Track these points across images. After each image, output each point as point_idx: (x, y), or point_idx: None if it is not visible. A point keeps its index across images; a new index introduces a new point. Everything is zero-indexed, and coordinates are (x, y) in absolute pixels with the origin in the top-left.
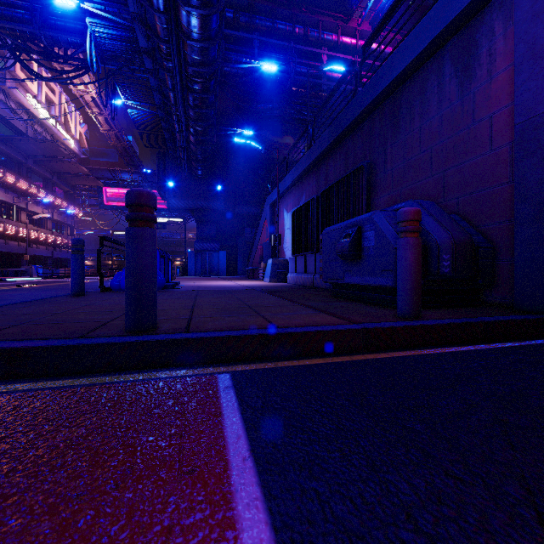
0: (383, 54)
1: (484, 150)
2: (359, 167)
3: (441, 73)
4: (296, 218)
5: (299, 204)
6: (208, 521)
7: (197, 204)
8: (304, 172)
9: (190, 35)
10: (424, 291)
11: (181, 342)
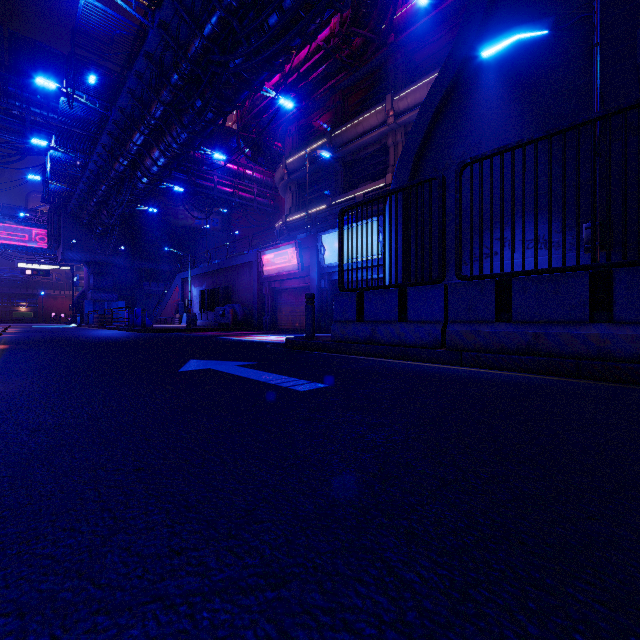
0: (255, 179)
1: (252, 293)
2: (227, 286)
3: (246, 270)
4: (202, 294)
5: (203, 286)
6: (210, 332)
7: (95, 258)
8: (206, 272)
9: (138, 187)
10: (237, 324)
11: (197, 329)
